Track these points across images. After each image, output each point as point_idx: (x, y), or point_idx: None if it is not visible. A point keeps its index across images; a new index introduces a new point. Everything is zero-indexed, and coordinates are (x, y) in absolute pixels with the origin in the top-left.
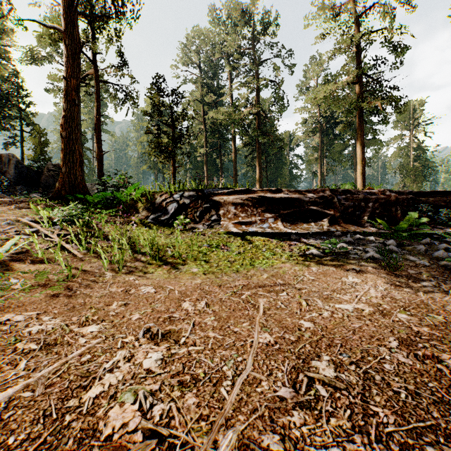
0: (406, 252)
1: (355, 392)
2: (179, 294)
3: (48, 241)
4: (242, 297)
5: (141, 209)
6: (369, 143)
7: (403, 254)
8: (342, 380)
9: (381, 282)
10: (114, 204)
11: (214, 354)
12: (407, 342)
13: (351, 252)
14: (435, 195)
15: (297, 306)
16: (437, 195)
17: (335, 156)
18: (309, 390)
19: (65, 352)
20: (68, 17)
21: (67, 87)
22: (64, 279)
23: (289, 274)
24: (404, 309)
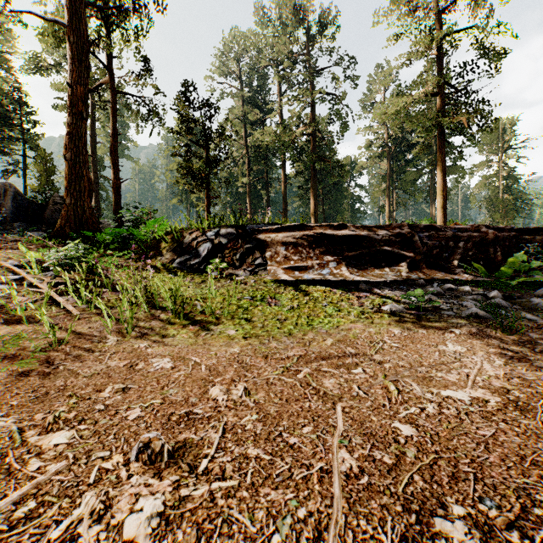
0: (518, 307)
1: None
2: (206, 372)
3: (35, 292)
4: (298, 377)
5: (166, 251)
6: (449, 170)
7: (516, 311)
8: None
9: (496, 353)
10: (131, 244)
11: (256, 498)
12: None
13: (443, 307)
14: (542, 232)
15: (382, 394)
16: None
17: (407, 187)
18: None
19: None
20: (73, 7)
21: (72, 96)
22: (46, 347)
23: (363, 339)
24: None
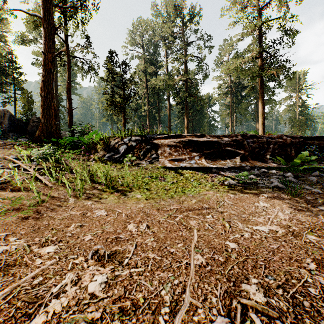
0: (302, 182)
1: (288, 322)
2: (125, 217)
3: (26, 173)
4: (176, 219)
5: (100, 150)
6: (267, 102)
7: (300, 184)
8: (273, 306)
9: (286, 207)
10: (80, 146)
11: (153, 276)
12: (322, 264)
13: (259, 182)
14: (319, 139)
15: (221, 228)
16: (321, 139)
17: (242, 112)
18: (244, 320)
19: (20, 274)
20: (45, 7)
21: (45, 59)
22: (35, 204)
23: (213, 200)
24: (310, 230)
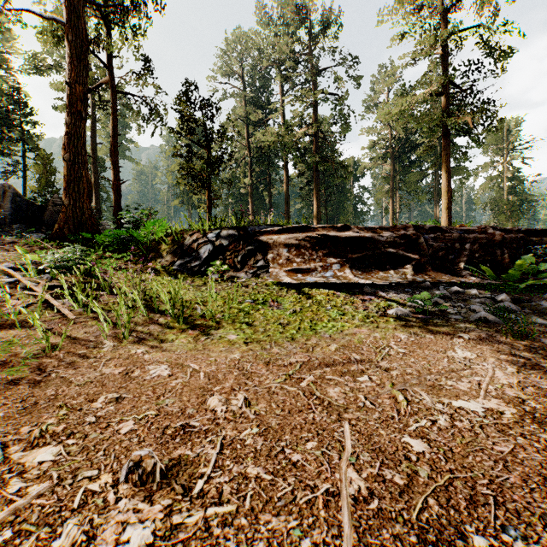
0: (528, 311)
1: None
2: (205, 380)
3: (30, 295)
4: (301, 385)
5: (166, 253)
6: (453, 171)
7: (525, 315)
8: None
9: (507, 359)
10: (131, 246)
11: (255, 526)
12: None
13: (450, 311)
14: None
15: (390, 404)
16: None
17: (411, 188)
18: None
19: None
20: (72, 5)
21: (71, 96)
22: (39, 353)
23: (368, 344)
24: None
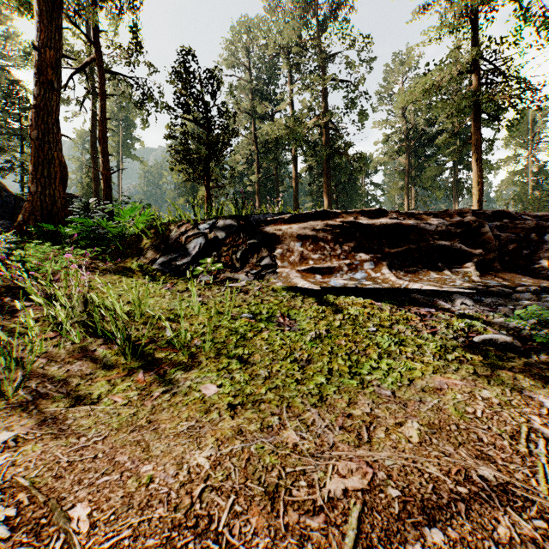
0: None
1: None
2: None
3: None
4: None
5: (146, 248)
6: None
7: None
8: None
9: None
10: (106, 241)
11: None
12: None
13: None
14: None
15: None
16: None
17: (427, 184)
18: None
19: None
20: None
21: (40, 62)
22: None
23: (485, 423)
24: None
